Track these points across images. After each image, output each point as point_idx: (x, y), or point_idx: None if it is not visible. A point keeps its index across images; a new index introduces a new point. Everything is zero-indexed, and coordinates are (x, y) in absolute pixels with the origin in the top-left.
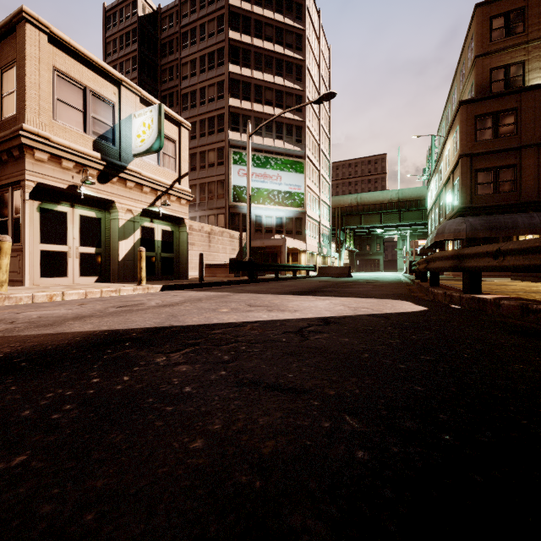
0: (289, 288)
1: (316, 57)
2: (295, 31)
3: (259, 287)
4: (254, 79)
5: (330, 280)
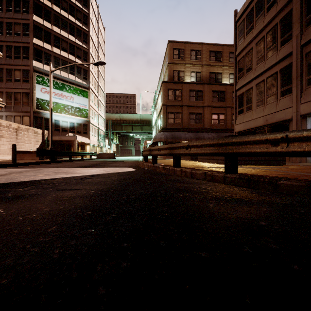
0: (78, 165)
1: (96, 32)
2: (83, 12)
3: (59, 165)
4: (53, 31)
5: (103, 160)
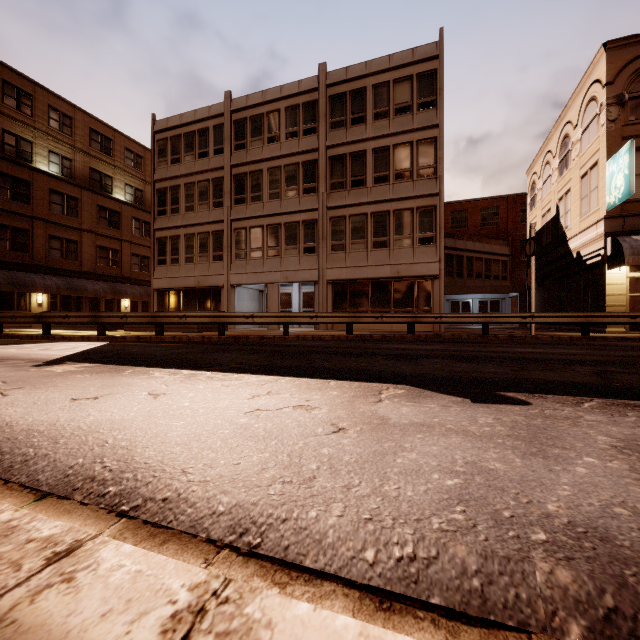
0: None
1: None
2: None
3: None
4: None
5: None
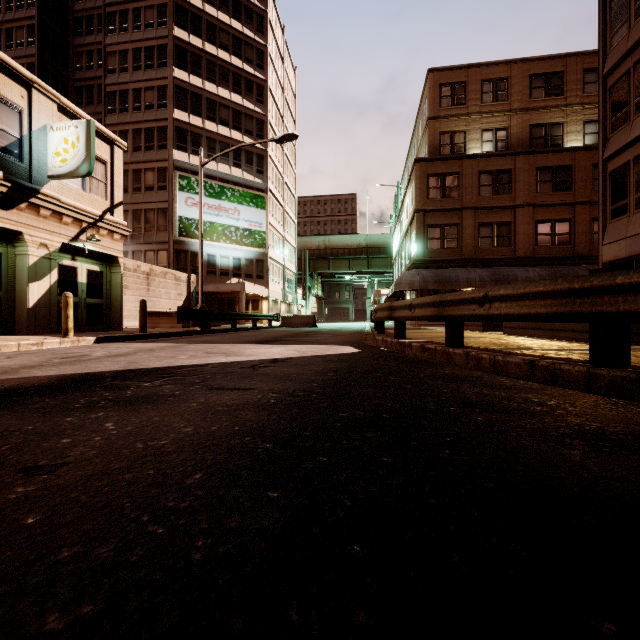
0: (247, 338)
1: (280, 79)
2: (256, 45)
3: (215, 338)
4: (205, 91)
5: (293, 330)
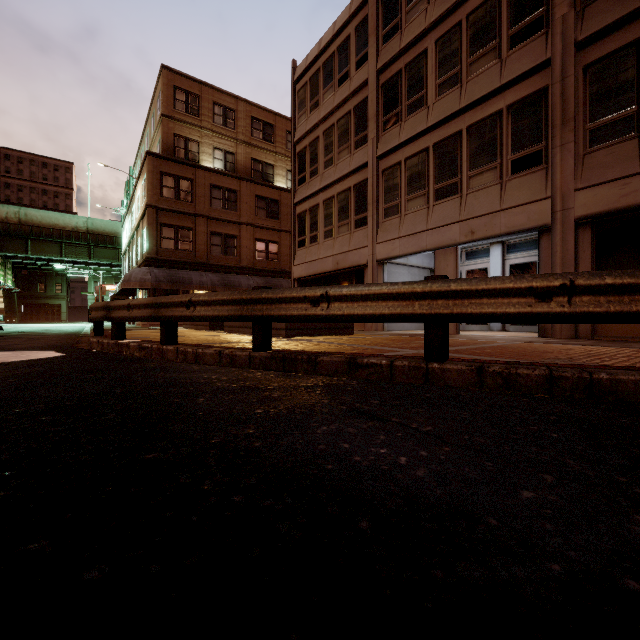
0: None
1: None
2: None
3: None
4: None
5: None
